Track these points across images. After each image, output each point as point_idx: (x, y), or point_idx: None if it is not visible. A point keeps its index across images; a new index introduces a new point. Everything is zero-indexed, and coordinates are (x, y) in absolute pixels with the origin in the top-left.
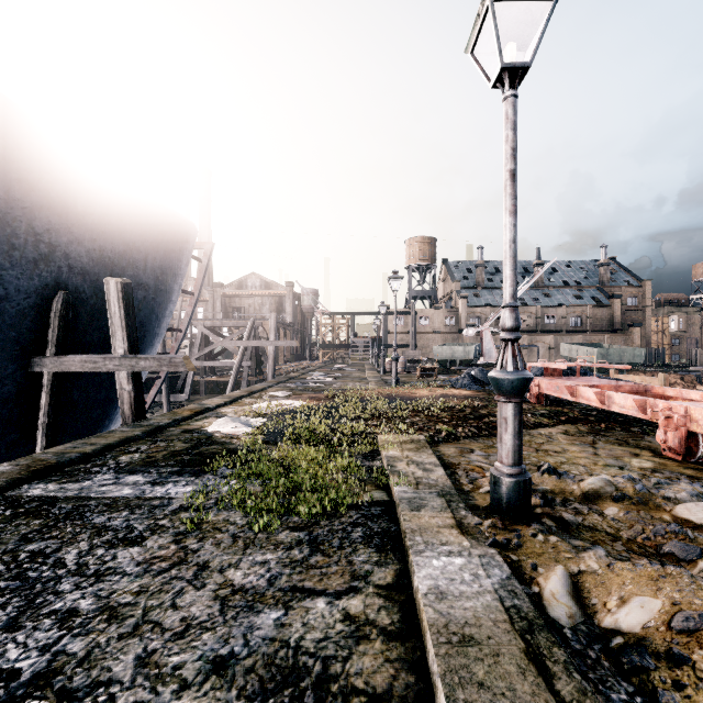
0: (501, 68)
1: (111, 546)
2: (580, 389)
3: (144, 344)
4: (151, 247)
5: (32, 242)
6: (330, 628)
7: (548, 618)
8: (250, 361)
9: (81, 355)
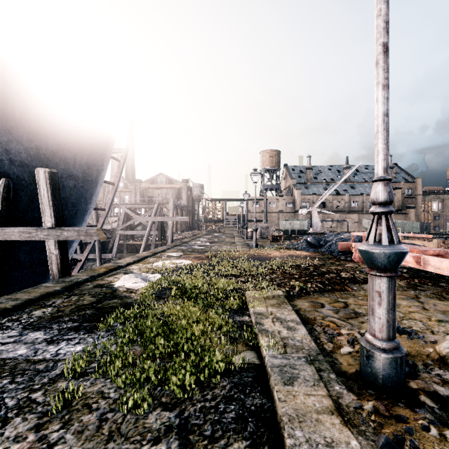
0: None
1: None
2: None
3: (76, 219)
4: (78, 148)
5: None
6: None
7: None
8: (157, 231)
9: (19, 227)
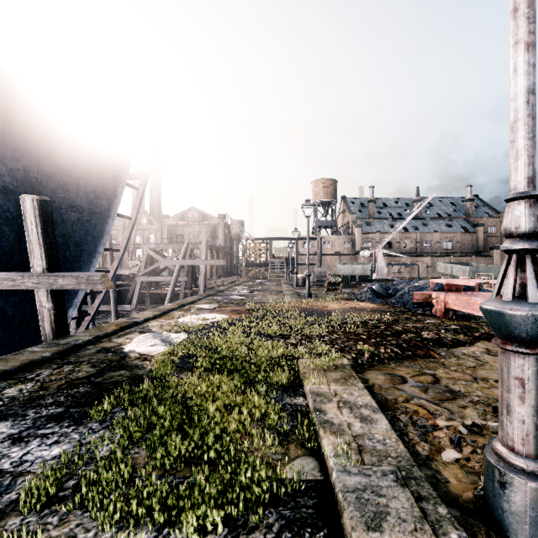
0: None
1: None
2: None
3: (81, 262)
4: (82, 172)
5: None
6: None
7: None
8: (187, 277)
9: (0, 273)
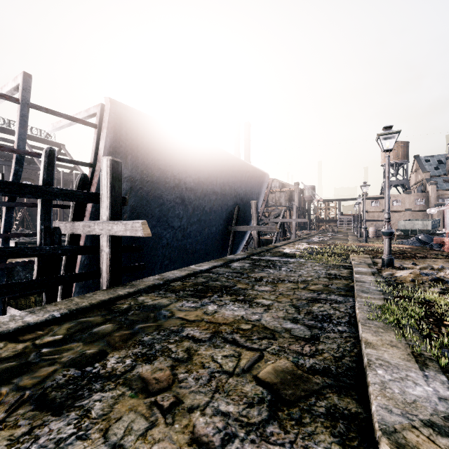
0: (383, 150)
1: (285, 264)
2: None
3: (250, 222)
4: (256, 186)
5: (234, 192)
6: (335, 272)
7: (382, 276)
8: (281, 229)
9: (242, 225)
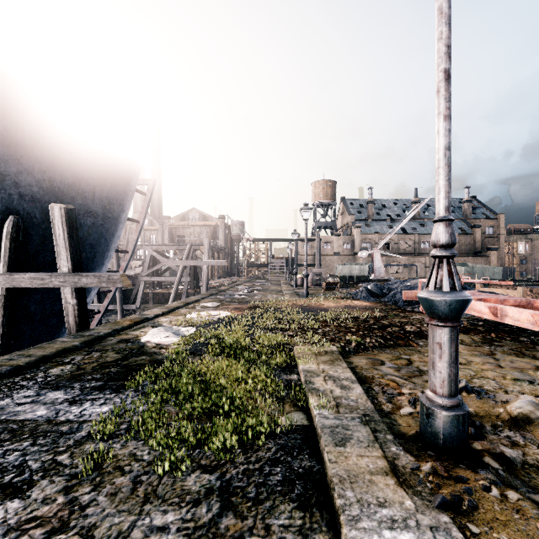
0: None
1: None
2: (471, 302)
3: (95, 263)
4: (98, 180)
5: None
6: None
7: None
8: (189, 277)
9: (30, 272)
